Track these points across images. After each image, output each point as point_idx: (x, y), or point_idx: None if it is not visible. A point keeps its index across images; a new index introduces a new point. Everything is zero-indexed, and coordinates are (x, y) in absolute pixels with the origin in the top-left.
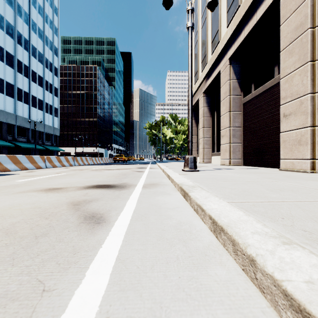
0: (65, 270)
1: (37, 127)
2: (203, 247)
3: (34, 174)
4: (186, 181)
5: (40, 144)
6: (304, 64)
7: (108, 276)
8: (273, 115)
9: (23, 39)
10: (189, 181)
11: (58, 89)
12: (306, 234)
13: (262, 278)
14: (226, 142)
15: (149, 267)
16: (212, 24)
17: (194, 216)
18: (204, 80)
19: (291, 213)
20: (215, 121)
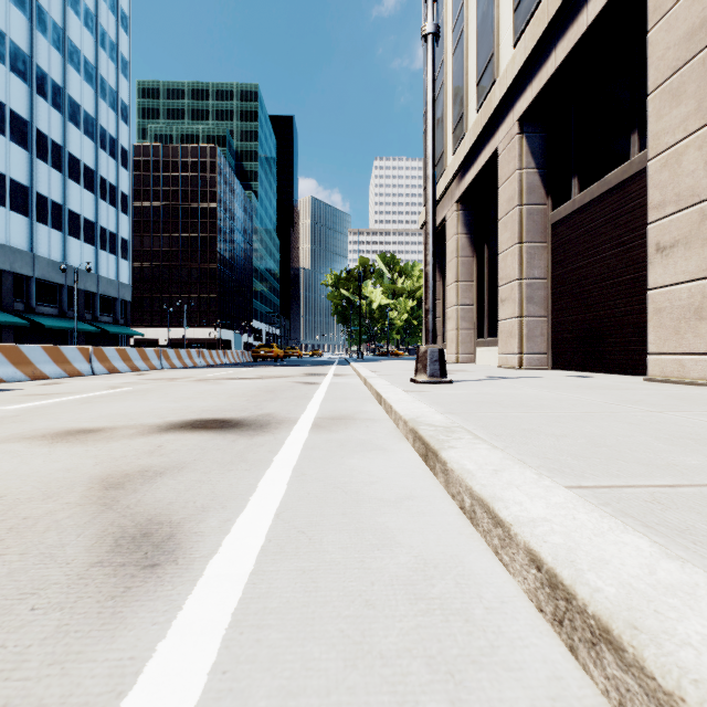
0: None
1: (80, 283)
2: None
3: (55, 390)
4: (426, 410)
5: (88, 321)
6: None
7: None
8: (627, 248)
9: (49, 85)
10: (433, 412)
11: (129, 196)
12: None
13: None
14: (511, 315)
15: None
16: (479, 42)
17: (464, 536)
18: (459, 173)
19: None
20: (484, 267)
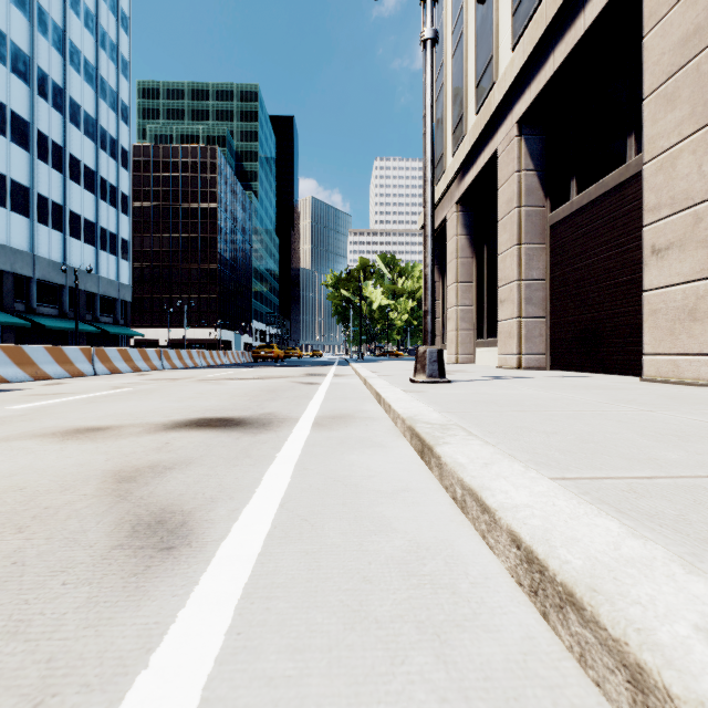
0: None
1: (81, 284)
2: (509, 665)
3: (59, 391)
4: (423, 409)
5: (89, 322)
6: (705, 126)
7: None
8: (624, 250)
9: (49, 86)
10: (430, 411)
11: (129, 197)
12: None
13: None
14: (510, 316)
15: None
16: (479, 45)
17: (455, 523)
18: (459, 175)
19: None
20: (484, 268)
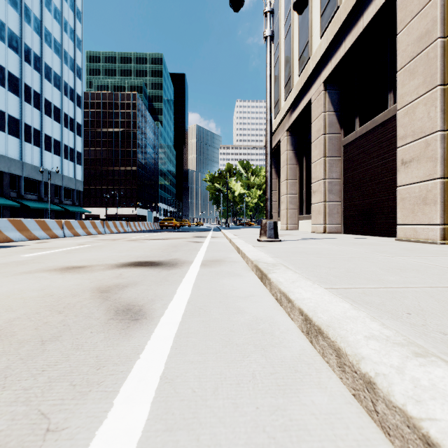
0: (83, 396)
1: (52, 180)
2: (292, 357)
3: (47, 246)
4: (264, 256)
5: (56, 204)
6: (431, 90)
7: (147, 405)
8: (386, 161)
9: (32, 56)
10: (267, 257)
11: (82, 125)
12: (447, 340)
13: (386, 411)
14: (319, 201)
15: (210, 391)
16: (300, 33)
17: (276, 310)
18: (288, 113)
19: (420, 306)
20: (303, 171)
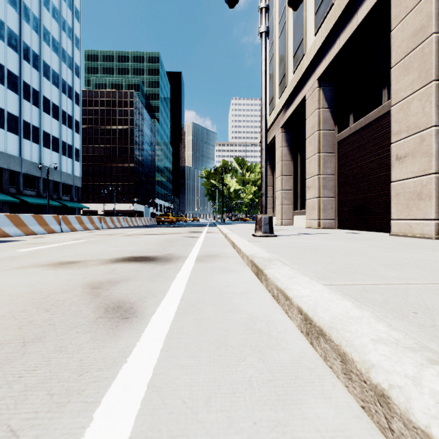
0: (60, 408)
1: (50, 176)
2: (292, 361)
3: (43, 241)
4: (259, 251)
5: (55, 199)
6: (426, 85)
7: (131, 420)
8: (381, 157)
9: (31, 54)
10: (263, 252)
11: (80, 122)
12: None
13: (405, 431)
14: (313, 196)
15: (202, 402)
16: (295, 31)
17: (273, 307)
18: (283, 110)
19: (426, 304)
20: (298, 167)
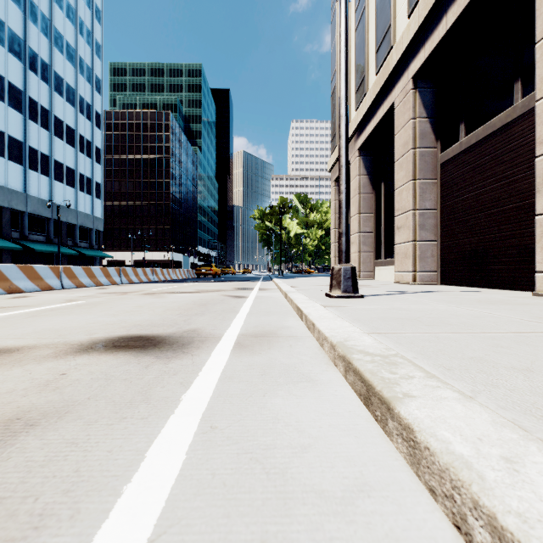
0: None
1: (63, 217)
2: None
3: (17, 304)
4: (351, 330)
5: (70, 246)
6: None
7: None
8: (510, 181)
9: (39, 63)
10: (359, 333)
11: (101, 150)
12: None
13: None
14: (406, 240)
15: None
16: (378, 17)
17: None
18: (361, 126)
19: None
20: (382, 201)
